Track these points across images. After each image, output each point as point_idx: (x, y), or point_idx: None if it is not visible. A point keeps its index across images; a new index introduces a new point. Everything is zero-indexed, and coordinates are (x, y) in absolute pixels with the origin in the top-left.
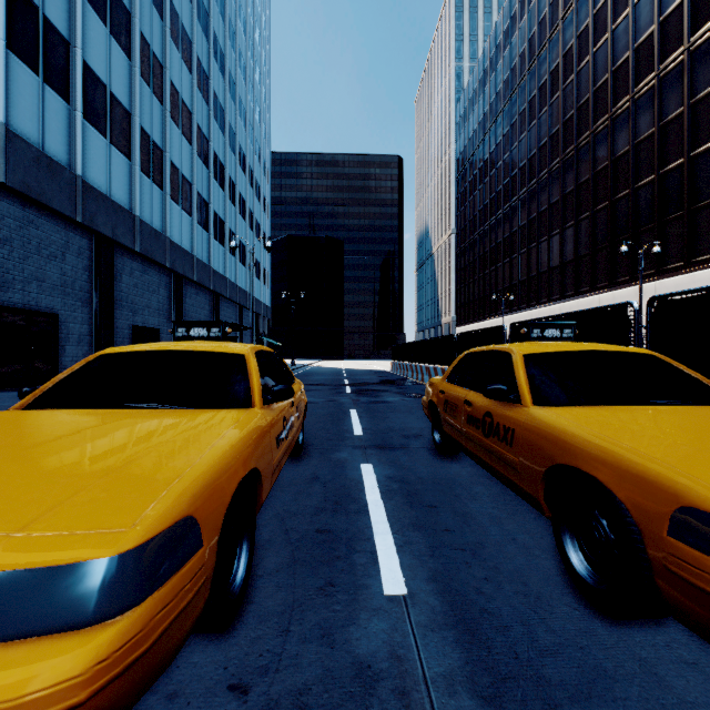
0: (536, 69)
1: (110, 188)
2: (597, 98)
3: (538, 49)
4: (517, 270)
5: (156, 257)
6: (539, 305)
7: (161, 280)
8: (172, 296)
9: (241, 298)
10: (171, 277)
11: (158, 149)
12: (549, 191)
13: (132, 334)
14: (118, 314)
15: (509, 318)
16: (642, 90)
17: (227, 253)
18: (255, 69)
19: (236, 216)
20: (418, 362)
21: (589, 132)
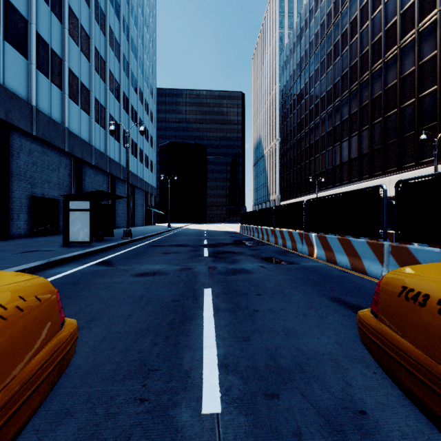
0: (339, 21)
1: (4, 77)
2: (388, 35)
3: (341, 7)
4: (325, 161)
5: (55, 142)
6: (342, 185)
7: (61, 161)
8: (72, 175)
9: (133, 180)
10: (71, 160)
11: (57, 57)
12: (349, 105)
13: (31, 203)
14: (14, 186)
15: (319, 195)
16: (426, 24)
17: (122, 147)
18: (145, 23)
19: (129, 122)
20: (263, 225)
21: (382, 60)
